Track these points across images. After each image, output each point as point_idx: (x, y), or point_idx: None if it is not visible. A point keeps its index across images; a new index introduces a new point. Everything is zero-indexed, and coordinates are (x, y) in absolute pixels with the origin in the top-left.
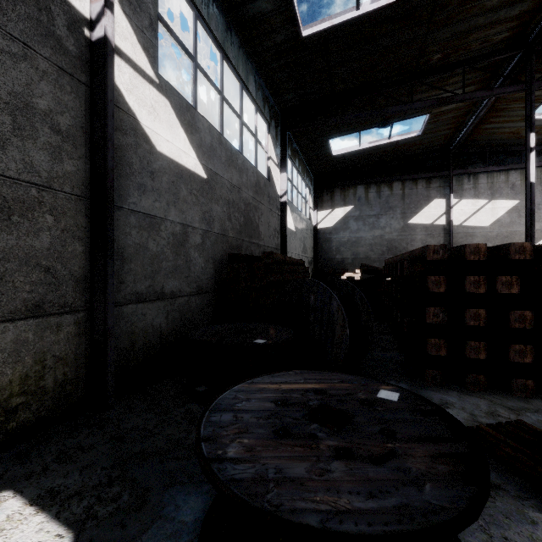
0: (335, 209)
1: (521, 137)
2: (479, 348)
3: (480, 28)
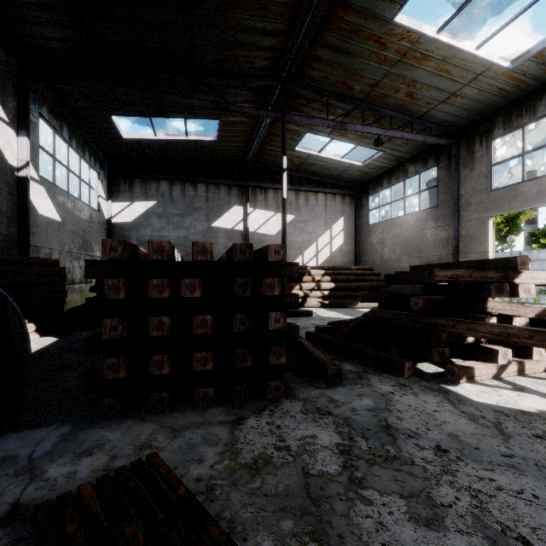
0: (135, 202)
1: (294, 164)
2: (163, 362)
3: (242, 45)
